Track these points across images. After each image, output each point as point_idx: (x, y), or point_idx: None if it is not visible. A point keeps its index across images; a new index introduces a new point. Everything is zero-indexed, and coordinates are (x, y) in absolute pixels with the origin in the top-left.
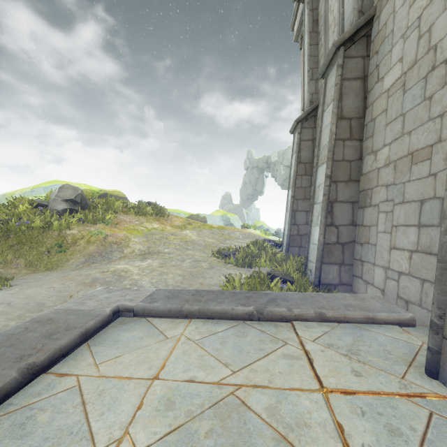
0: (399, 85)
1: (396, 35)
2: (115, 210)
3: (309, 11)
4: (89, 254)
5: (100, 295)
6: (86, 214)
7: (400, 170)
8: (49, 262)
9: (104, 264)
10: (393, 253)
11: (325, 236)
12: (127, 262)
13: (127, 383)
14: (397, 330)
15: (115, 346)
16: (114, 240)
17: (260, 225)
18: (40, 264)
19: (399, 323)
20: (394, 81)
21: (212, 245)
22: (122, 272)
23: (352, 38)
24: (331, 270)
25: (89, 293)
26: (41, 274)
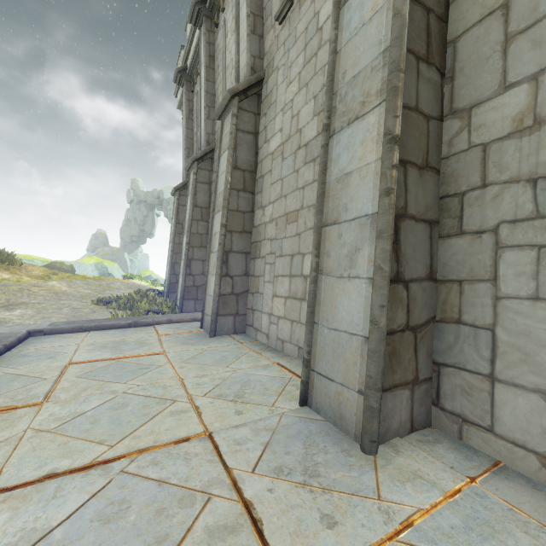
0: None
1: None
2: None
3: (186, 100)
4: None
5: (3, 328)
6: None
7: None
8: None
9: None
10: None
11: (185, 282)
12: None
13: (66, 346)
14: None
15: (44, 342)
16: None
17: (148, 276)
18: None
19: None
20: None
21: (90, 295)
22: None
23: (202, 158)
24: (190, 304)
25: None
26: None
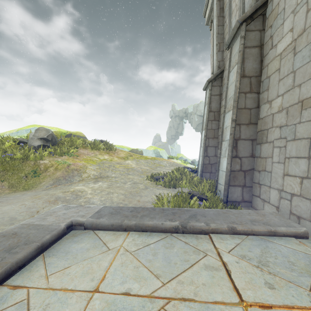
0: (290, 49)
1: (287, 11)
2: (77, 146)
3: (217, 1)
4: (56, 178)
5: (59, 212)
6: (55, 149)
7: (292, 114)
8: (26, 184)
9: (67, 185)
10: (286, 178)
11: (231, 165)
12: (84, 184)
13: (70, 296)
14: (294, 241)
15: (65, 257)
16: (75, 168)
17: (180, 157)
18: (19, 185)
19: (295, 236)
20: (285, 46)
21: (147, 171)
22: (79, 192)
23: (252, 16)
24: (236, 191)
25: (51, 210)
26: (19, 193)
